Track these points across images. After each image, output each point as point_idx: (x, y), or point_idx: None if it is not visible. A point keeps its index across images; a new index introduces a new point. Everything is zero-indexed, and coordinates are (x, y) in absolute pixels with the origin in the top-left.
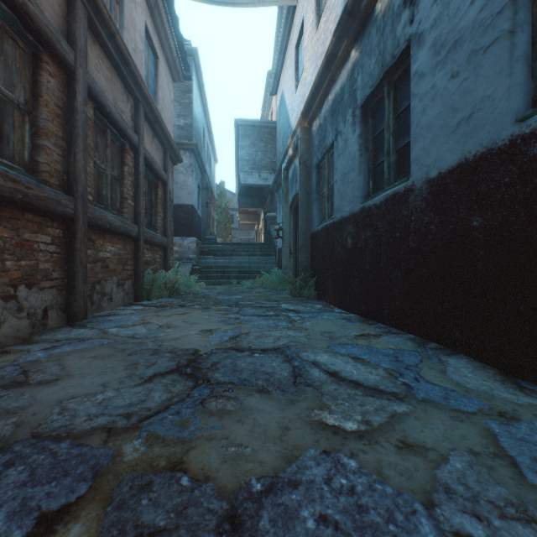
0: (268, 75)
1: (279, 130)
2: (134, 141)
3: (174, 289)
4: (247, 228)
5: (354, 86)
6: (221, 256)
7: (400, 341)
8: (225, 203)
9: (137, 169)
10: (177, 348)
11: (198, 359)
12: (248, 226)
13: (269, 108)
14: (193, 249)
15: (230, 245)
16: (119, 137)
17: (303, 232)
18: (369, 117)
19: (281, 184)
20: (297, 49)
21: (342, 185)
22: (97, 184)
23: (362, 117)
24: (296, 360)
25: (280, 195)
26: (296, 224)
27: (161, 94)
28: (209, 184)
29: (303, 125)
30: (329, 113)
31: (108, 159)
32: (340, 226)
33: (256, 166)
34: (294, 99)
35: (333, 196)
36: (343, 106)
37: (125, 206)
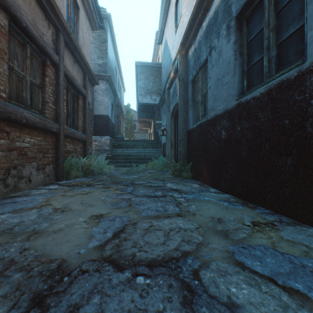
0: (156, 34)
1: (164, 65)
2: (54, 59)
3: (88, 171)
4: (143, 132)
5: (229, 3)
6: (126, 148)
7: (312, 241)
8: (130, 117)
9: (57, 81)
10: (39, 258)
11: (49, 294)
12: (144, 130)
13: (157, 56)
14: (108, 144)
15: (132, 141)
16: (39, 52)
17: (181, 129)
18: (243, 26)
19: (165, 100)
20: (176, 6)
21: (216, 88)
22: (16, 86)
23: (236, 27)
24: (201, 299)
25: (164, 108)
26: (175, 126)
27: (81, 34)
28: (119, 103)
29: (181, 53)
30: (203, 37)
31: (28, 68)
32: (214, 122)
33: (148, 91)
34: (174, 40)
35: (206, 101)
36: (217, 25)
37: (46, 108)
